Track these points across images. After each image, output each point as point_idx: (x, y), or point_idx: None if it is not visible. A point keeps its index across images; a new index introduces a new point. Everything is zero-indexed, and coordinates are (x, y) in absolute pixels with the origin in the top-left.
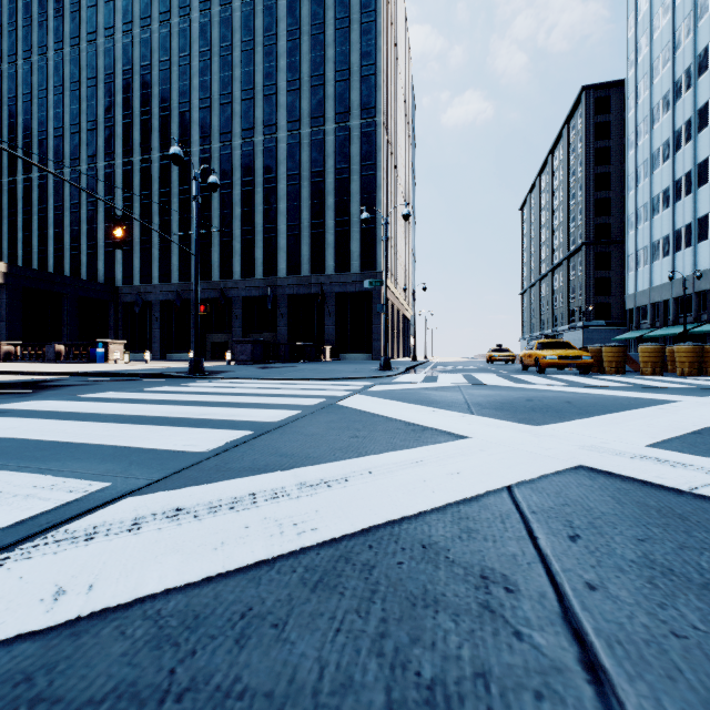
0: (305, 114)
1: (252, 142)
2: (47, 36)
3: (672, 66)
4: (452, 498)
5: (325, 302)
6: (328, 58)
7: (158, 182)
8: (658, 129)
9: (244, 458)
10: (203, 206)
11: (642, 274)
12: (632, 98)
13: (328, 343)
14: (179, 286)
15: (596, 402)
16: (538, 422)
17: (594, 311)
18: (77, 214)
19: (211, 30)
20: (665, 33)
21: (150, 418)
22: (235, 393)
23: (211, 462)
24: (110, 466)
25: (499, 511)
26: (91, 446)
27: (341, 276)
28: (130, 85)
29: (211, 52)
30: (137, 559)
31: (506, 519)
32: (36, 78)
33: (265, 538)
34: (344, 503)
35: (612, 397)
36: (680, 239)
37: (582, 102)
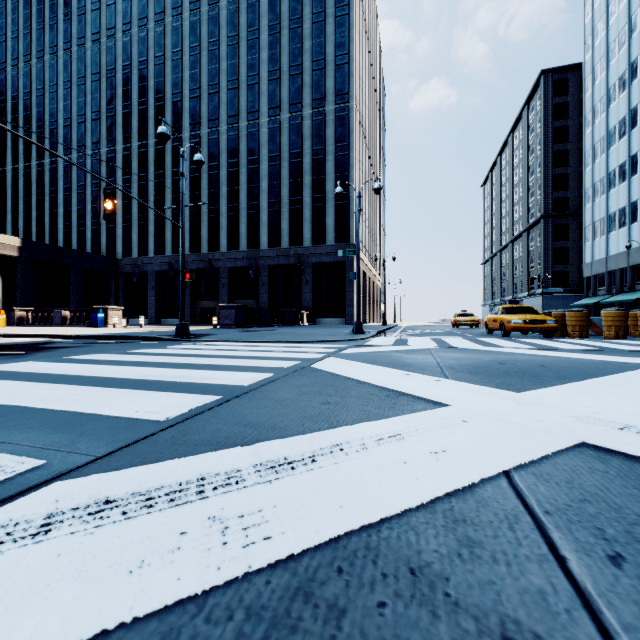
0: (285, 101)
1: (237, 127)
2: (57, 37)
3: (628, 48)
4: (441, 489)
5: (303, 271)
6: (306, 49)
7: (153, 165)
8: (614, 108)
9: (205, 428)
10: (193, 186)
11: (599, 244)
12: (589, 79)
13: (306, 309)
14: (172, 258)
15: (570, 365)
16: (517, 387)
17: (552, 279)
18: (83, 195)
19: (200, 27)
20: (621, 18)
21: (123, 381)
22: (214, 355)
23: (168, 432)
24: (58, 437)
25: (503, 510)
26: (50, 412)
27: (317, 248)
28: (129, 79)
29: (200, 47)
30: (18, 591)
31: (515, 524)
32: (47, 75)
33: (201, 554)
34: (309, 494)
35: (585, 361)
36: (636, 210)
37: (541, 85)
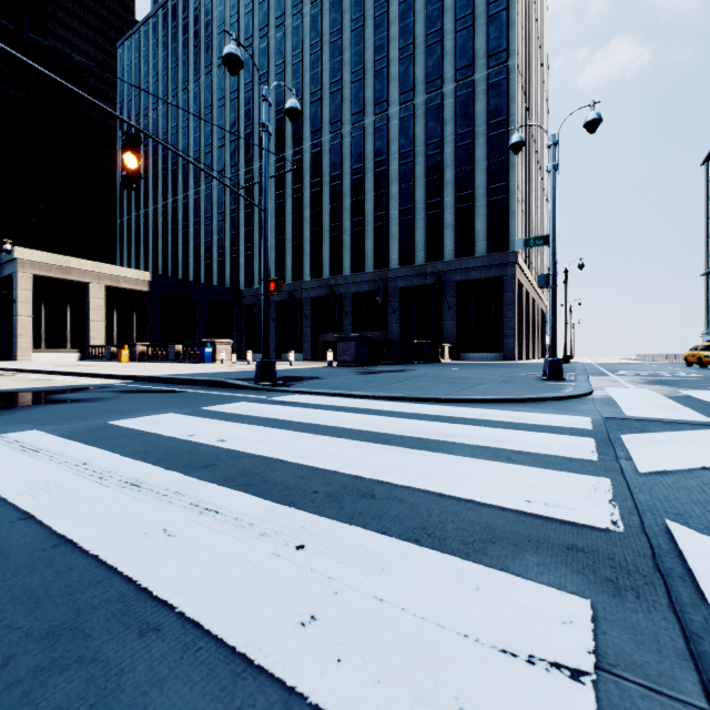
0: (419, 81)
1: (362, 126)
2: (188, 71)
3: None
4: None
5: (443, 293)
6: (447, 7)
7: (274, 185)
8: None
9: None
10: (314, 203)
11: None
12: None
13: (447, 341)
14: (292, 286)
15: None
16: None
17: None
18: (209, 227)
19: (321, 19)
20: None
21: None
22: (251, 455)
23: None
24: None
25: None
26: None
27: (462, 262)
28: (251, 97)
29: (321, 42)
30: None
31: None
32: (180, 111)
33: None
34: None
35: None
36: None
37: None
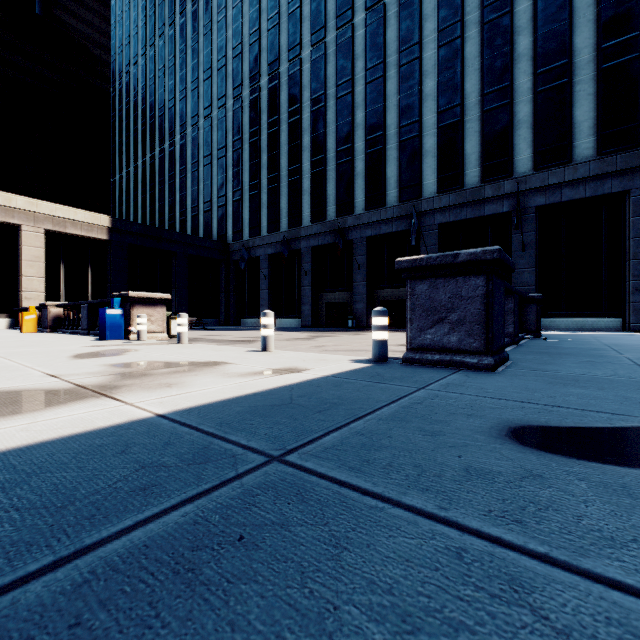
0: None
1: (381, 7)
2: (174, 3)
3: None
4: None
5: (512, 226)
6: None
7: (266, 112)
8: None
9: None
10: (315, 124)
11: None
12: None
13: None
14: (288, 234)
15: None
16: None
17: None
18: (196, 173)
19: None
20: None
21: None
22: None
23: None
24: None
25: None
26: None
27: (549, 174)
28: (239, 12)
29: None
30: None
31: None
32: (167, 50)
33: None
34: None
35: None
36: None
37: None
